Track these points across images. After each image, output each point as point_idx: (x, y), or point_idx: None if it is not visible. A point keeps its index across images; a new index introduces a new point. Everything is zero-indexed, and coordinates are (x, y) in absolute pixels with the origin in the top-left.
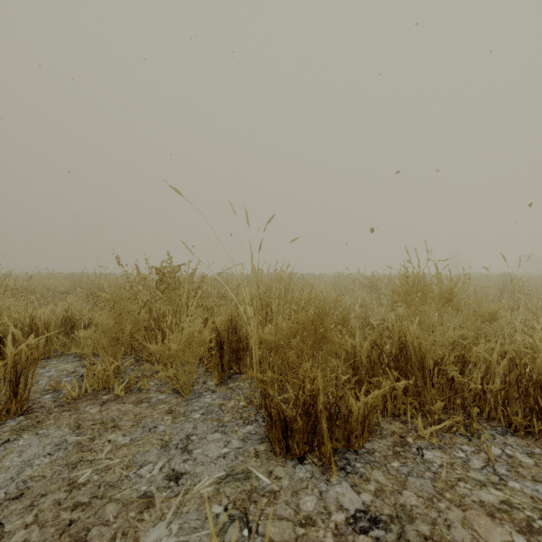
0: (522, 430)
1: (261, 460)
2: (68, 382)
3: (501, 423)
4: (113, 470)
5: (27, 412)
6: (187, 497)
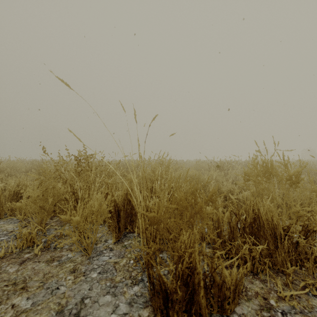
0: None
1: None
2: (3, 241)
3: None
4: None
5: None
6: None
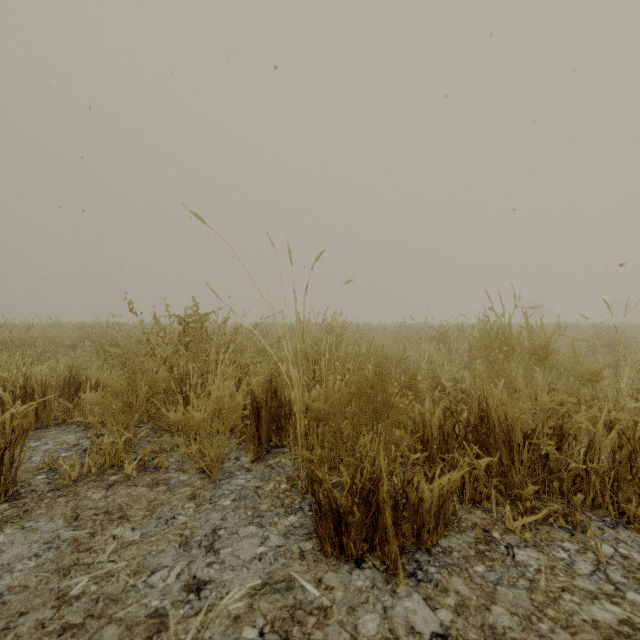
0: (637, 522)
1: (307, 563)
2: (67, 458)
3: (610, 512)
4: (117, 577)
5: (13, 497)
6: (211, 616)
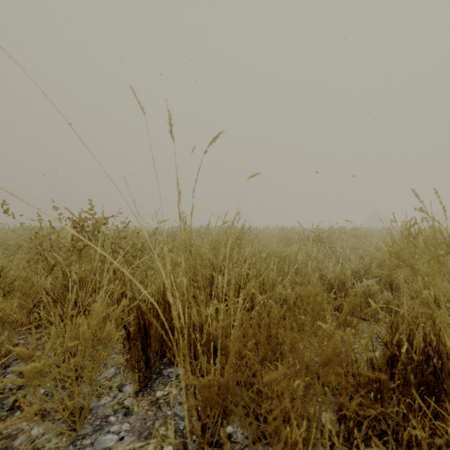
0: None
1: None
2: None
3: None
4: None
5: None
6: None
